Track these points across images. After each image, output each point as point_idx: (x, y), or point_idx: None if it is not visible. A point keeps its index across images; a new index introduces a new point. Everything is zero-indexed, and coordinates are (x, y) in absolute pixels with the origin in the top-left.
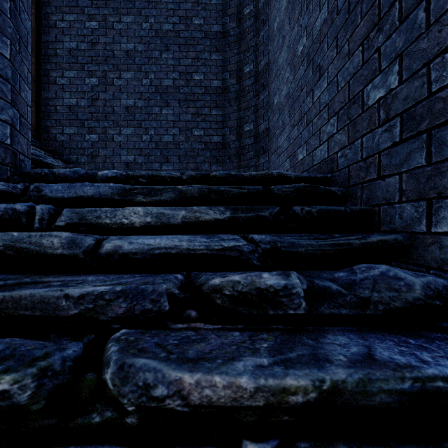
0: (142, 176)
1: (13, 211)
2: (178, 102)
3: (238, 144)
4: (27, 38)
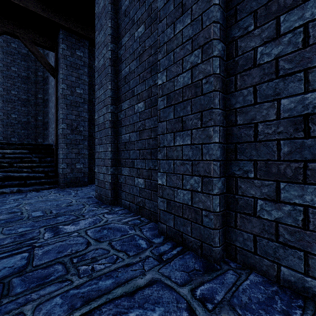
0: (4, 142)
1: None
2: (3, 101)
3: (35, 123)
4: None
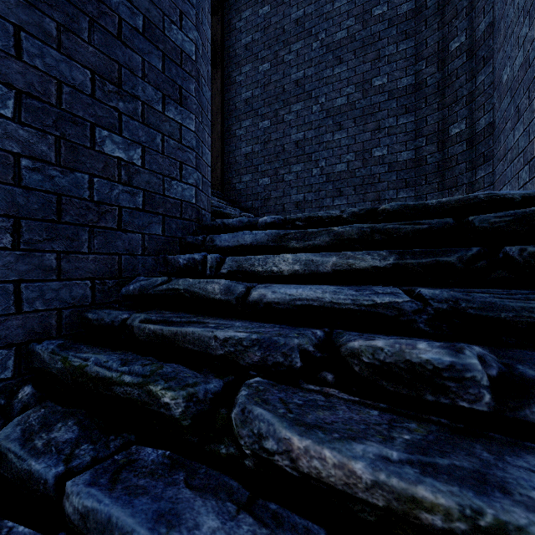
0: (298, 219)
1: (193, 260)
2: (354, 121)
3: (439, 156)
4: (208, 108)
